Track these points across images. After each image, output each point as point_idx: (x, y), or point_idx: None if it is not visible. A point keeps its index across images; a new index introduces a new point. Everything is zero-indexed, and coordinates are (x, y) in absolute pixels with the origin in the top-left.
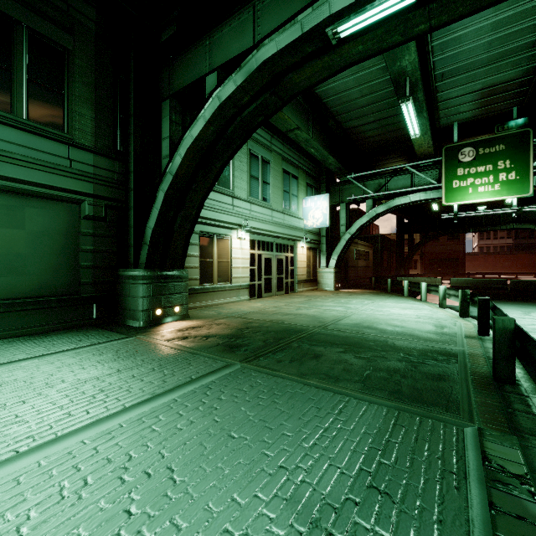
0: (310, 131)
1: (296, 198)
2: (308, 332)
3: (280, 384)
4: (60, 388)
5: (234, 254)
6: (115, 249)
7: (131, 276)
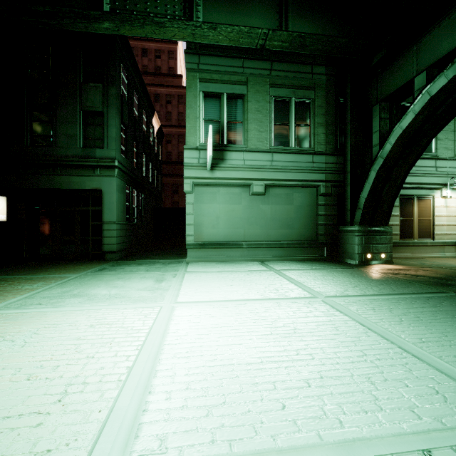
0: None
1: None
2: None
3: None
4: (334, 281)
5: (436, 212)
6: (336, 213)
7: (348, 230)
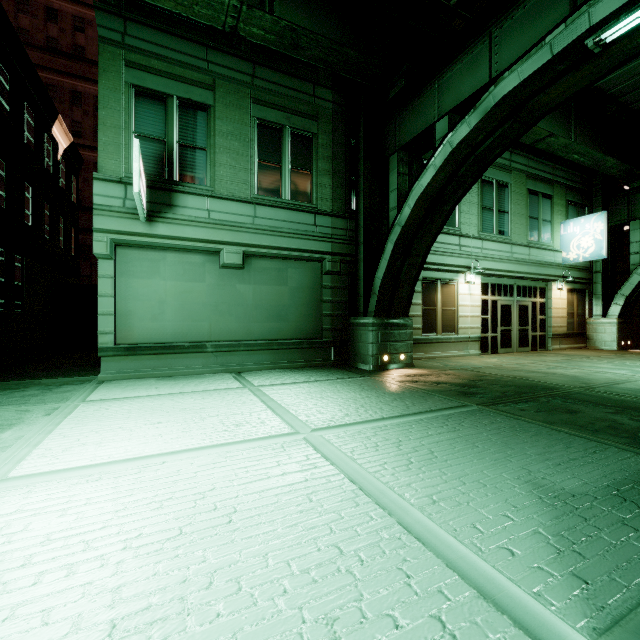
0: (571, 132)
1: (548, 224)
2: (563, 390)
3: (523, 425)
4: (333, 401)
5: (460, 301)
6: (347, 299)
7: (361, 324)
